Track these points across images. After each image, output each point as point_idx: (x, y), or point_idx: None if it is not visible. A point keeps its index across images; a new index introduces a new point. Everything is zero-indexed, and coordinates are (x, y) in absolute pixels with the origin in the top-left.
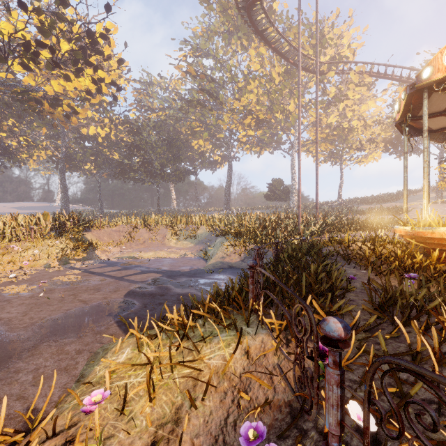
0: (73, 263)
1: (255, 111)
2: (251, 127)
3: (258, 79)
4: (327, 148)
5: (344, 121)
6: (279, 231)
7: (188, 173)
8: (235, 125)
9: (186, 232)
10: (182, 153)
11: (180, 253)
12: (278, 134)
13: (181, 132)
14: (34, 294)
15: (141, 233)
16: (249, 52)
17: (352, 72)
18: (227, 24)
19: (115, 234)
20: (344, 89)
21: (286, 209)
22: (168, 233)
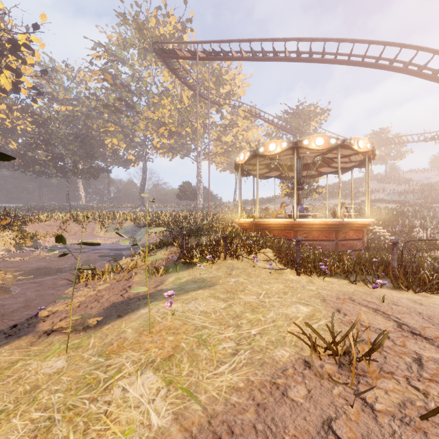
0: (26, 249)
1: (168, 123)
2: (164, 136)
3: (170, 100)
4: (225, 161)
5: (237, 142)
6: (185, 223)
7: (102, 170)
8: (150, 131)
9: (113, 225)
10: (95, 151)
11: (113, 240)
12: (188, 144)
13: (93, 128)
14: (36, 259)
15: (71, 227)
16: (163, 73)
17: (240, 109)
18: (143, 40)
19: (48, 227)
20: (235, 120)
21: (194, 207)
22: (96, 227)
